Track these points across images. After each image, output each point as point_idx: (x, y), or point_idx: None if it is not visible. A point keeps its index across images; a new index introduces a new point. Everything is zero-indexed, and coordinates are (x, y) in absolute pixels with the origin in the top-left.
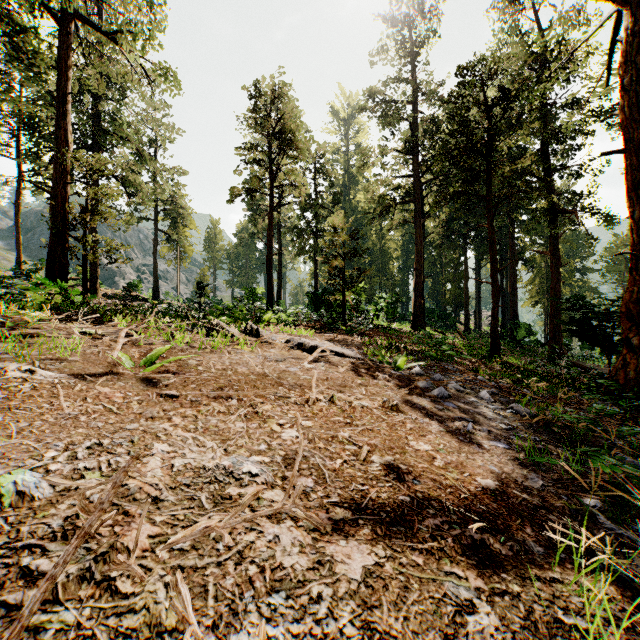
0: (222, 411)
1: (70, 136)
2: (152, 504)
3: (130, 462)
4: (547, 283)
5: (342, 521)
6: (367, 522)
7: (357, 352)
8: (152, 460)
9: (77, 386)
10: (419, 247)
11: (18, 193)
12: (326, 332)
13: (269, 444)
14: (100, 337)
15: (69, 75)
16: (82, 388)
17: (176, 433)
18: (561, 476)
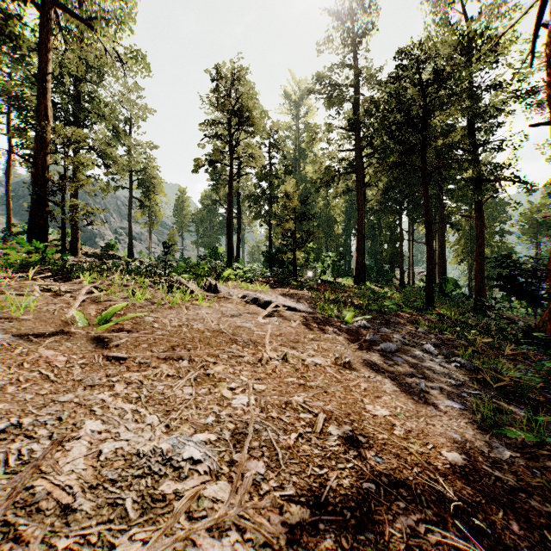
0: (171, 374)
1: (50, 111)
2: (60, 516)
3: (48, 450)
4: (471, 244)
5: (299, 526)
6: (329, 526)
7: (308, 306)
8: (77, 445)
9: (18, 349)
10: (360, 212)
11: (8, 164)
12: (279, 287)
13: (218, 415)
14: (63, 294)
15: (49, 57)
16: (23, 351)
17: (114, 405)
18: (525, 443)
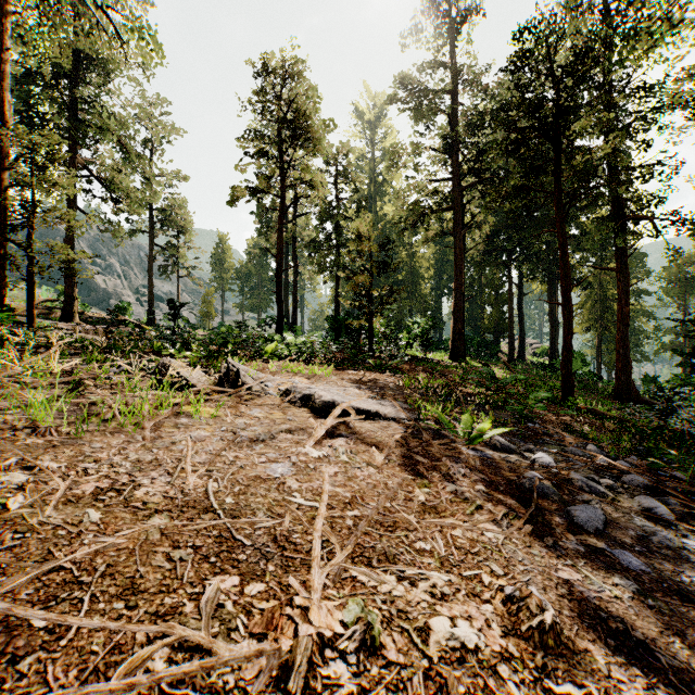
0: None
1: (11, 108)
2: None
3: None
4: (600, 307)
5: None
6: None
7: (400, 410)
8: None
9: None
10: (459, 263)
11: None
12: (349, 368)
13: None
14: None
15: (9, 27)
16: None
17: None
18: None
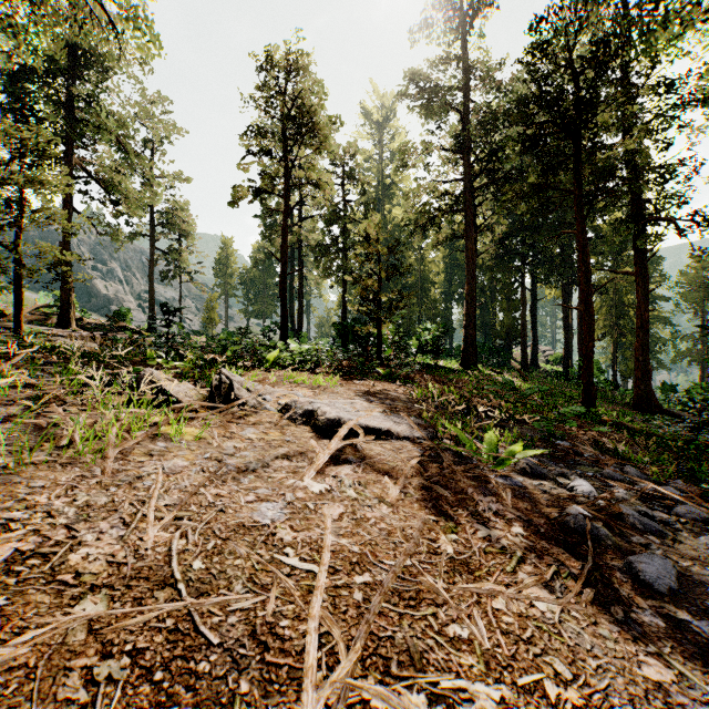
0: None
1: None
2: None
3: None
4: (616, 313)
5: None
6: None
7: (414, 427)
8: None
9: None
10: (471, 267)
11: None
12: (357, 377)
13: None
14: None
15: None
16: None
17: None
18: None
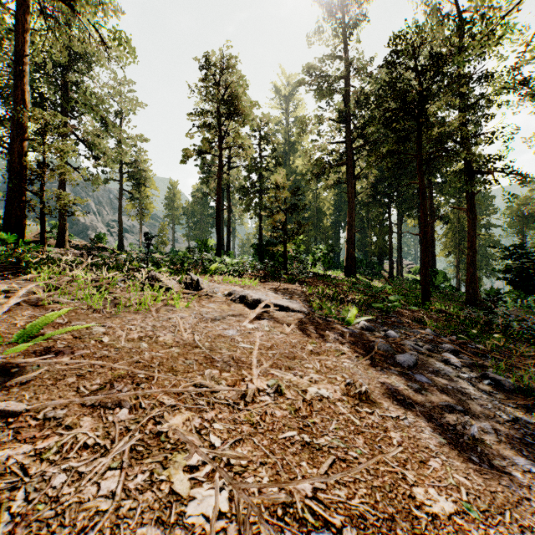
0: (90, 443)
1: (28, 96)
2: None
3: None
4: (459, 236)
5: None
6: None
7: (302, 305)
8: None
9: None
10: (351, 204)
11: None
12: (269, 281)
13: None
14: (3, 294)
15: (27, 38)
16: None
17: None
18: None
